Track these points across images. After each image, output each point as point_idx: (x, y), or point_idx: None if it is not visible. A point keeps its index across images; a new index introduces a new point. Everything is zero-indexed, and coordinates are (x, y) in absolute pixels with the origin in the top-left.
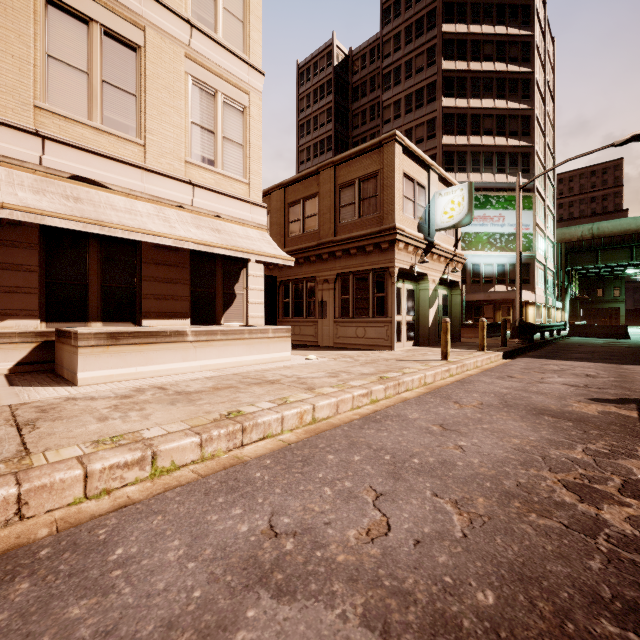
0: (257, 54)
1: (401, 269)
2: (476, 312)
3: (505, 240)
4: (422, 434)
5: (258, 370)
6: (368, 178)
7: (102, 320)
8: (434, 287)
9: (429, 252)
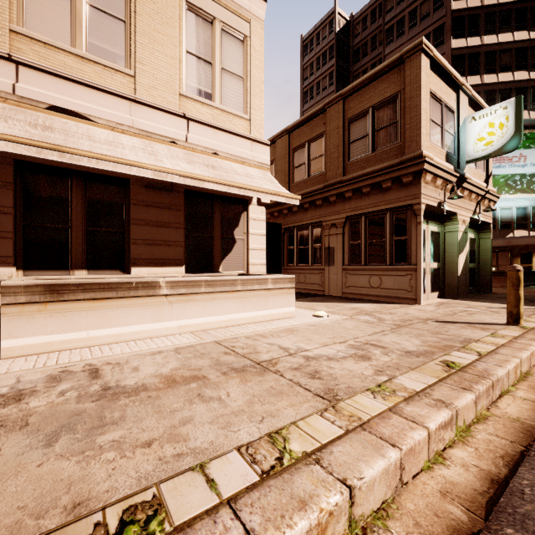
0: None
1: (426, 207)
2: None
3: (527, 181)
4: None
5: (251, 335)
6: (384, 104)
7: (87, 268)
8: (464, 229)
9: (459, 187)
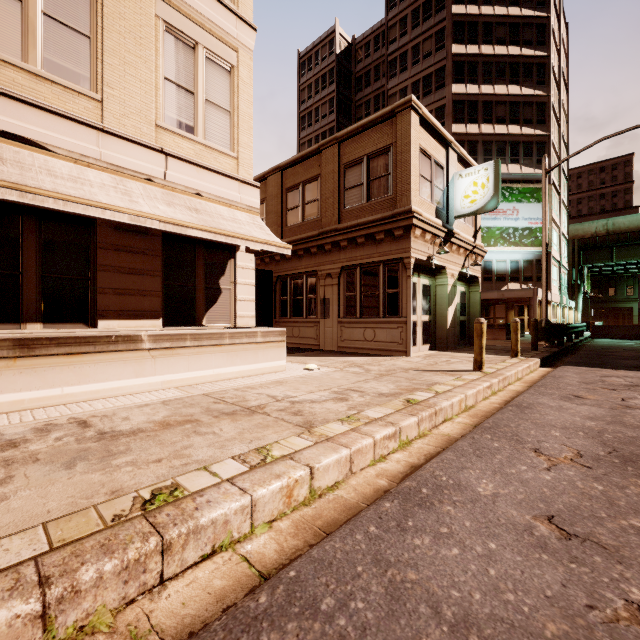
0: (247, 5)
1: (417, 261)
2: (487, 312)
3: (519, 235)
4: (530, 553)
5: (239, 387)
6: (378, 154)
7: (42, 320)
8: (453, 282)
9: (448, 242)
